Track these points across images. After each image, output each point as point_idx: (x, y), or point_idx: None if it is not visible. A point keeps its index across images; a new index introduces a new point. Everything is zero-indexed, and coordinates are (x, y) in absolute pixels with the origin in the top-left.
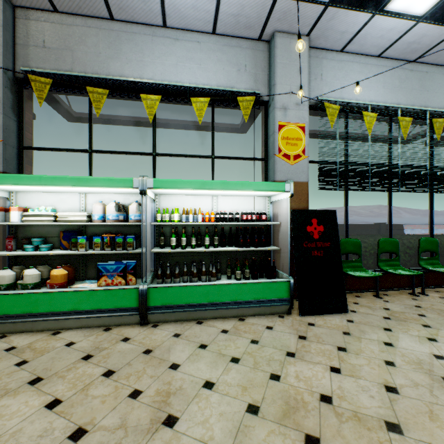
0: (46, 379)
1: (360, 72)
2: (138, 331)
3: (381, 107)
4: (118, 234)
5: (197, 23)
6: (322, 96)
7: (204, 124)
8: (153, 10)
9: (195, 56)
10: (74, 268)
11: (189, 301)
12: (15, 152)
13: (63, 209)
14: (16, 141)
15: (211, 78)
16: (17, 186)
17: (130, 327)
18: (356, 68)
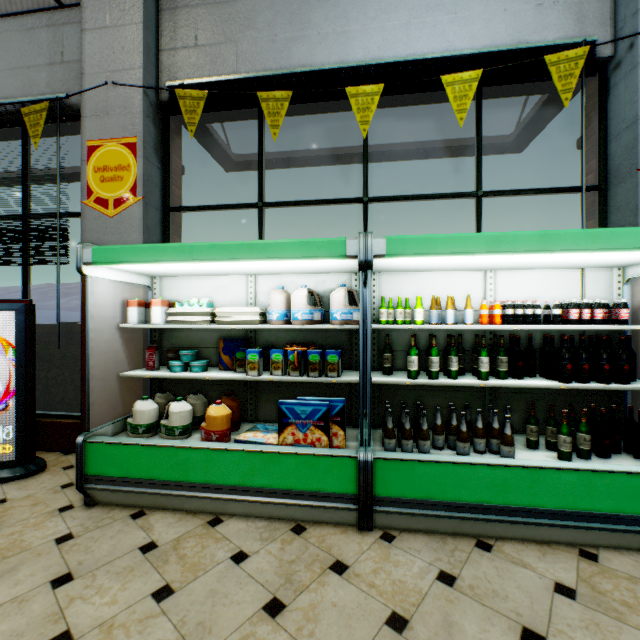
0: None
1: None
2: (357, 548)
3: None
4: (311, 347)
5: None
6: None
7: (440, 144)
8: None
9: None
10: (239, 401)
11: (461, 496)
12: (159, 216)
13: (222, 302)
14: (160, 199)
15: (477, 34)
16: (160, 266)
17: (338, 532)
18: None
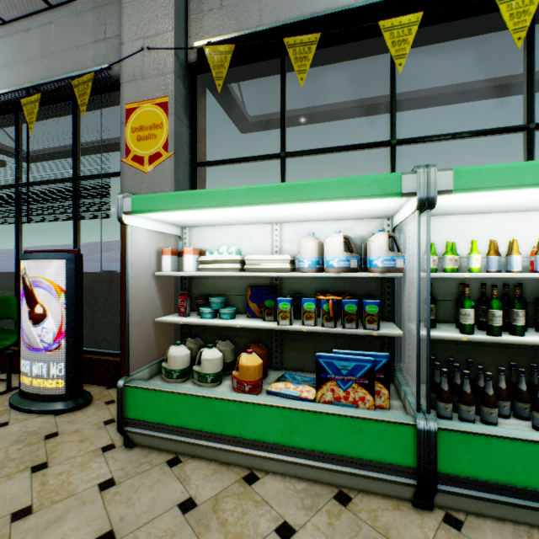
0: None
1: None
2: (421, 534)
3: None
4: (346, 296)
5: None
6: None
7: (458, 88)
8: None
9: None
10: (266, 349)
11: None
12: (187, 171)
13: (247, 250)
14: (188, 155)
15: None
16: (193, 215)
17: (390, 507)
18: None
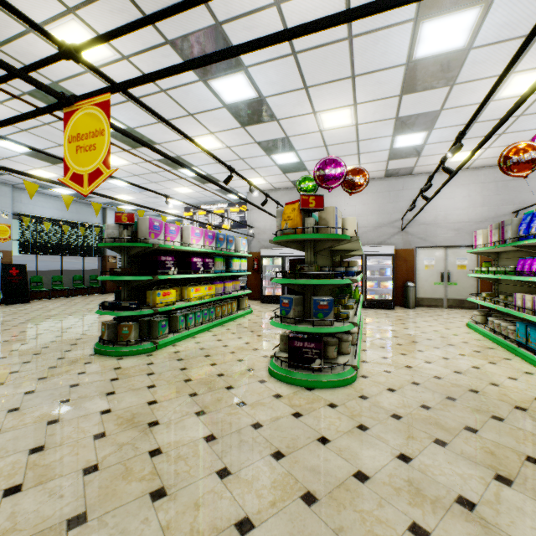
0: None
1: (45, 202)
2: None
3: (55, 219)
4: None
5: None
6: (22, 210)
7: None
8: None
9: None
10: None
11: None
12: None
13: None
14: None
15: None
16: None
17: None
18: (42, 200)
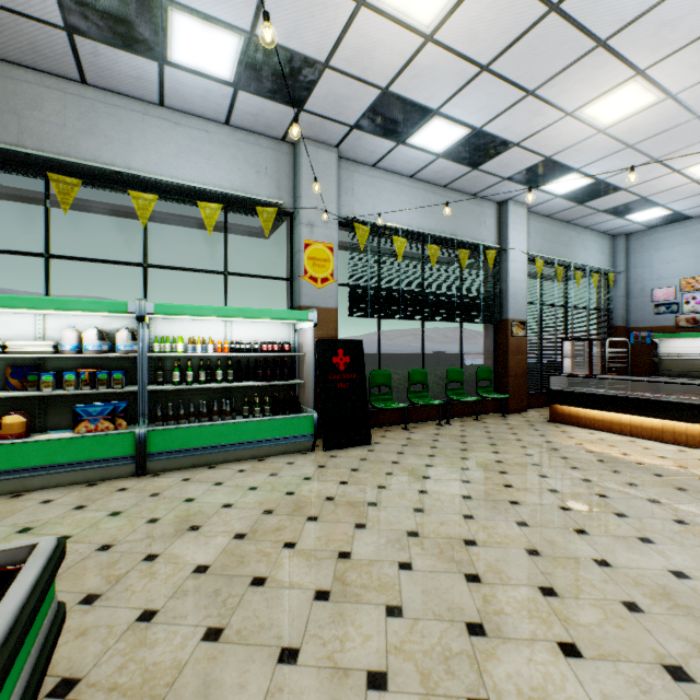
0: (39, 527)
1: (393, 191)
2: (136, 482)
3: (412, 232)
4: (101, 369)
5: (206, 112)
6: (353, 213)
7: None
8: (148, 88)
9: (203, 148)
10: (30, 415)
11: (200, 443)
12: None
13: (7, 335)
14: None
15: (223, 177)
16: None
17: (123, 480)
18: (388, 186)
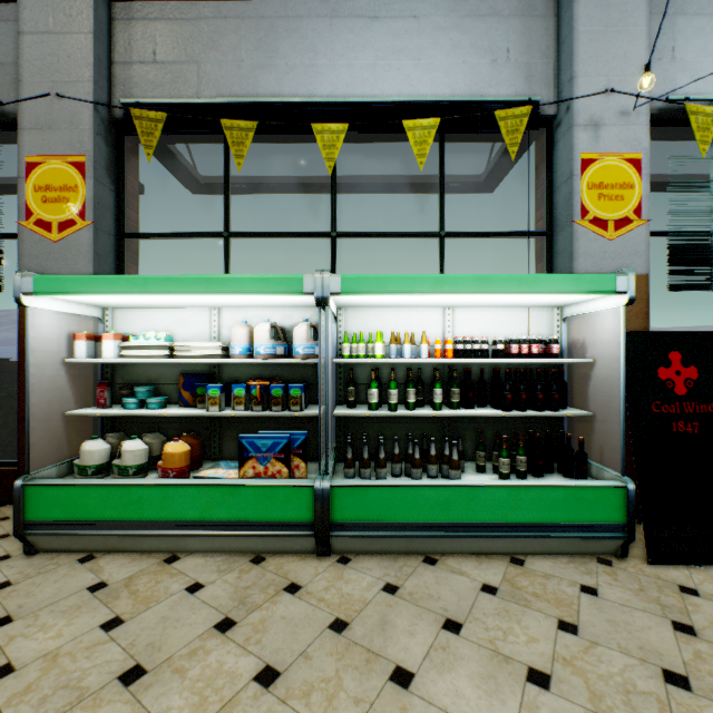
0: (151, 672)
1: None
2: (313, 571)
3: None
4: (275, 381)
5: None
6: (674, 93)
7: (415, 180)
8: None
9: (408, 45)
10: (201, 439)
11: (410, 517)
12: (112, 242)
13: (183, 336)
14: (113, 224)
15: (439, 82)
16: (112, 298)
17: (297, 559)
18: None
